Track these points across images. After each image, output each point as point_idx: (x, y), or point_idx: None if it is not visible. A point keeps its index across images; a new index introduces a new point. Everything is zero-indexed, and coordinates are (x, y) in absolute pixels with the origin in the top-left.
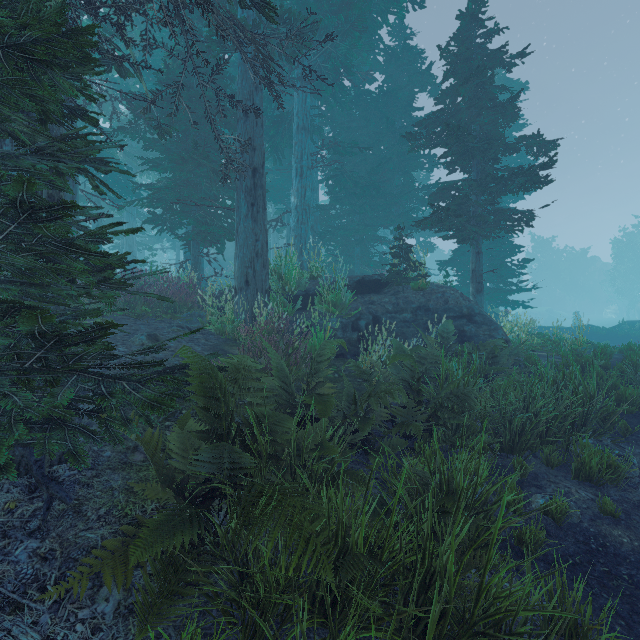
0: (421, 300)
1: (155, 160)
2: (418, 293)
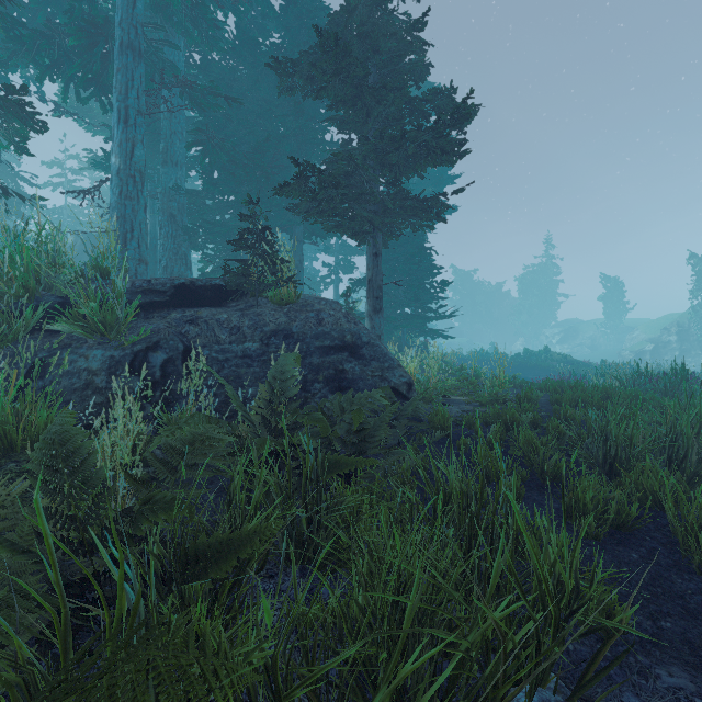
0: (280, 320)
1: None
2: (281, 309)
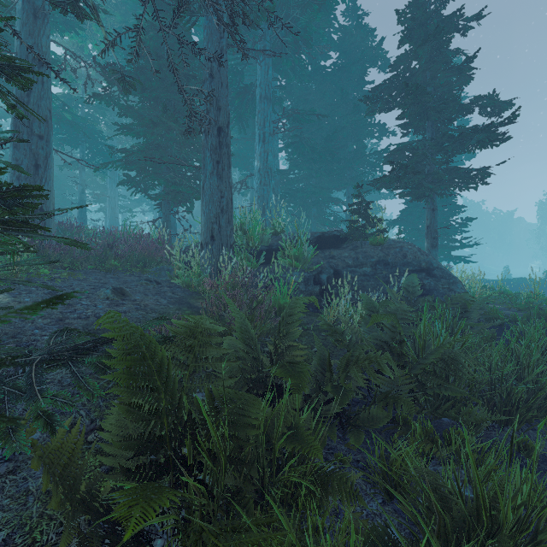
0: (380, 254)
1: (129, 126)
2: (376, 248)
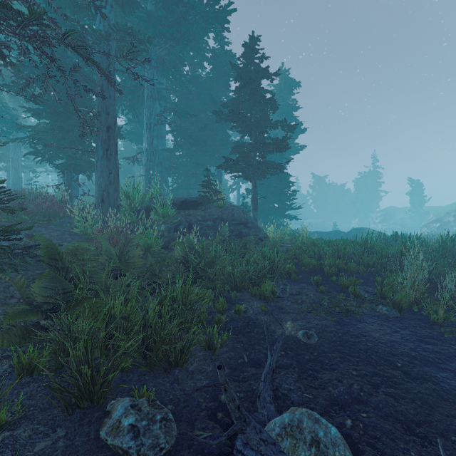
0: (219, 214)
1: (35, 109)
2: (218, 209)
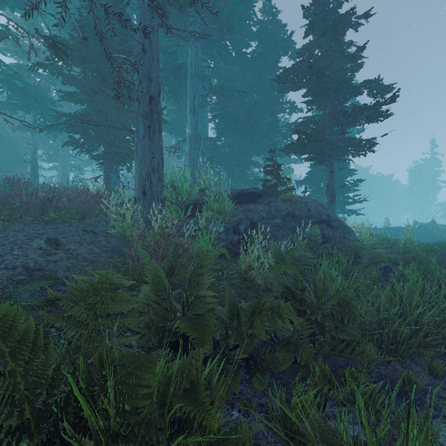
0: (289, 208)
1: (73, 93)
2: (286, 203)
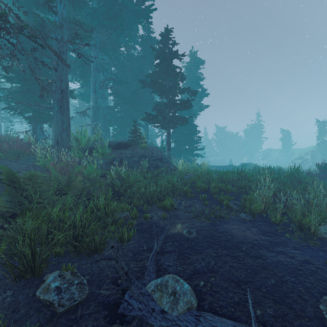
0: (142, 152)
1: (9, 76)
2: (142, 149)
